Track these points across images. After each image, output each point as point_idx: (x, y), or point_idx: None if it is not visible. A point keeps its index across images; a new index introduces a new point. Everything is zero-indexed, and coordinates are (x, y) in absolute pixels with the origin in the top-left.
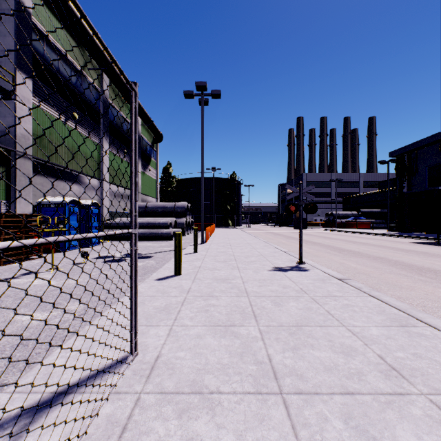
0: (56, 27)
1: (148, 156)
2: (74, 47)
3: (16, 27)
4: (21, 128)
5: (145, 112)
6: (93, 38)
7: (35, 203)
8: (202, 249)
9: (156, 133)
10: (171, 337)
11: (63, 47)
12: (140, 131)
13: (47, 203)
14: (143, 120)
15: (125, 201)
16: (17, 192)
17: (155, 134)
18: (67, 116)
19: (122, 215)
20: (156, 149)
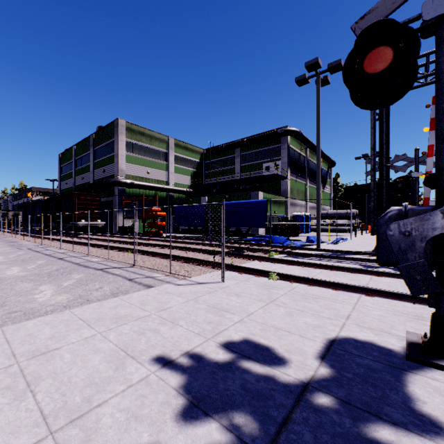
0: (294, 141)
1: (325, 179)
2: (298, 144)
3: (287, 154)
4: (288, 188)
5: (326, 156)
6: (308, 140)
7: (290, 215)
8: (365, 234)
9: (331, 163)
10: (356, 239)
11: (295, 148)
12: (321, 165)
13: (296, 215)
14: (324, 160)
15: (314, 210)
16: (287, 212)
17: (330, 164)
18: (296, 176)
19: (313, 219)
20: (330, 172)
